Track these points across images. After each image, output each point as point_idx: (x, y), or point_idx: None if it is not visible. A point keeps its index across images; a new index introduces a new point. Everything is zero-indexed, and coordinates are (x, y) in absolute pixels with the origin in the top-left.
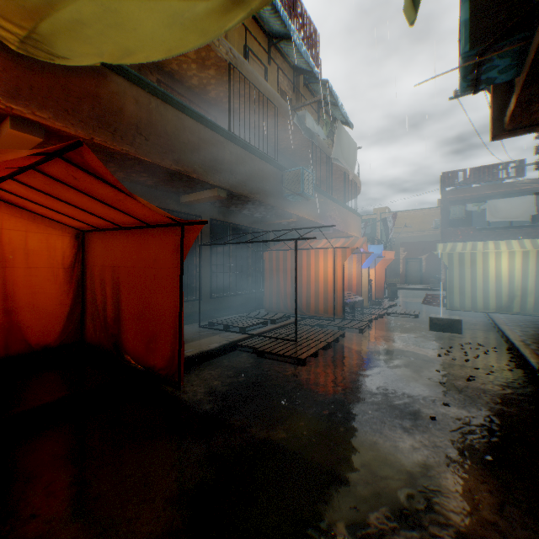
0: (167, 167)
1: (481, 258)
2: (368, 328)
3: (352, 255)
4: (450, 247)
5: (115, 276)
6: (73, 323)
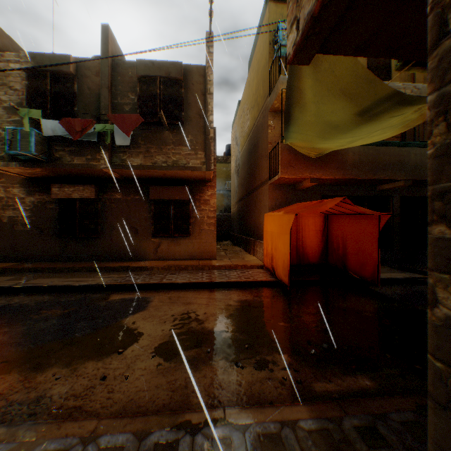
0: (368, 178)
1: None
2: None
3: None
4: None
5: (343, 235)
6: (322, 255)
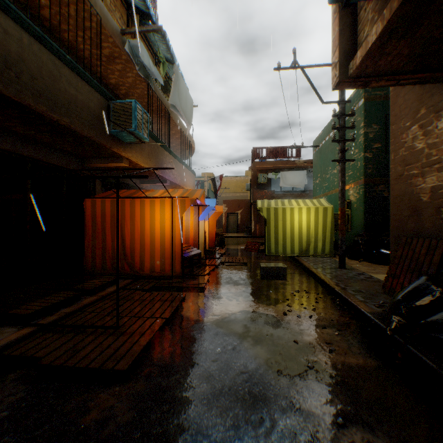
0: None
1: (290, 213)
2: (208, 284)
3: (189, 207)
4: (267, 203)
5: None
6: None
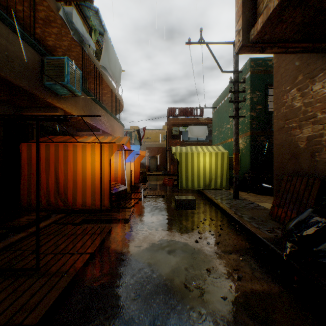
0: None
1: (197, 156)
2: (132, 215)
3: (118, 152)
4: (179, 149)
5: None
6: None
